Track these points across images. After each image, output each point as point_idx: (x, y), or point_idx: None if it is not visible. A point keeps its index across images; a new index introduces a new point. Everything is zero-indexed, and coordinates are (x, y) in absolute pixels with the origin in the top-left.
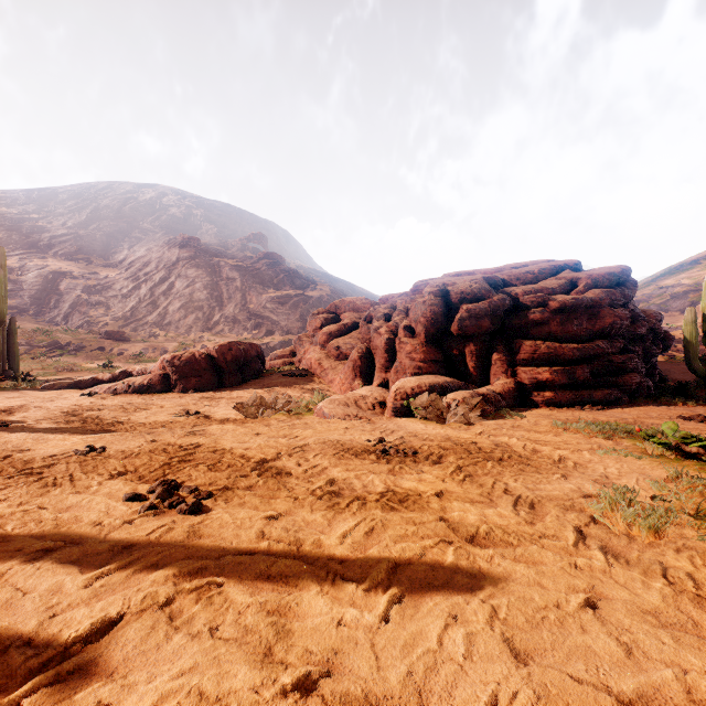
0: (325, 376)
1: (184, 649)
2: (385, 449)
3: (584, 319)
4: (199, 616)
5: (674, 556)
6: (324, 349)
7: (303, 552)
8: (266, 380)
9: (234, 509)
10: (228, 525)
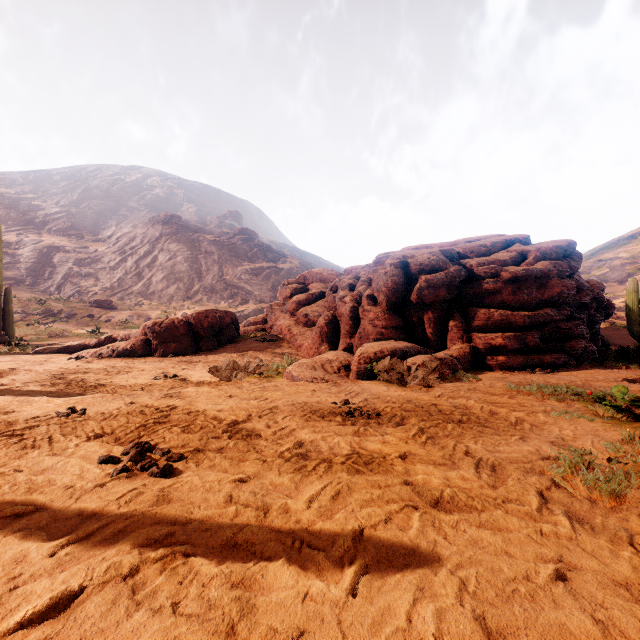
0: (295, 341)
1: (144, 627)
2: (350, 411)
3: (533, 288)
4: (161, 589)
5: (638, 522)
6: (294, 316)
7: (270, 517)
8: (240, 344)
9: (204, 471)
10: (198, 489)
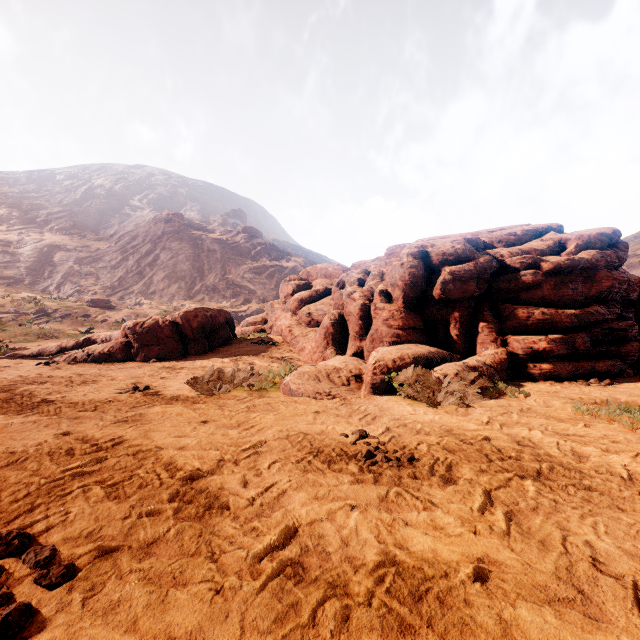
0: (296, 344)
1: None
2: (369, 453)
3: (579, 282)
4: None
5: None
6: (296, 315)
7: None
8: (234, 347)
9: (88, 626)
10: None
